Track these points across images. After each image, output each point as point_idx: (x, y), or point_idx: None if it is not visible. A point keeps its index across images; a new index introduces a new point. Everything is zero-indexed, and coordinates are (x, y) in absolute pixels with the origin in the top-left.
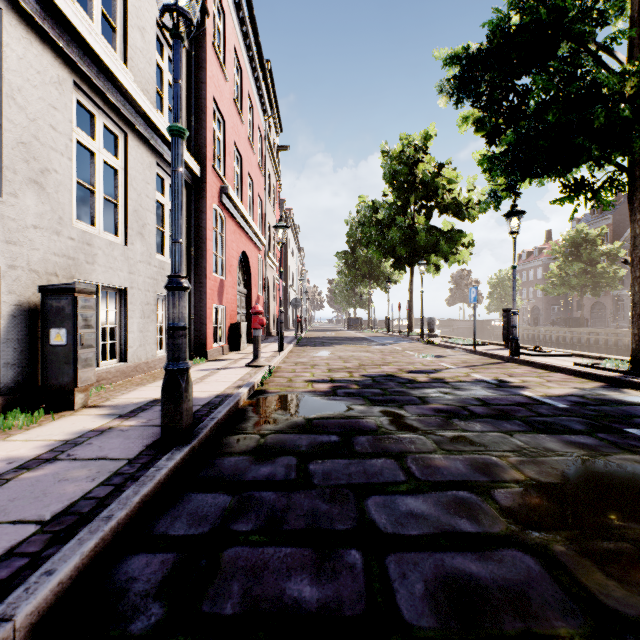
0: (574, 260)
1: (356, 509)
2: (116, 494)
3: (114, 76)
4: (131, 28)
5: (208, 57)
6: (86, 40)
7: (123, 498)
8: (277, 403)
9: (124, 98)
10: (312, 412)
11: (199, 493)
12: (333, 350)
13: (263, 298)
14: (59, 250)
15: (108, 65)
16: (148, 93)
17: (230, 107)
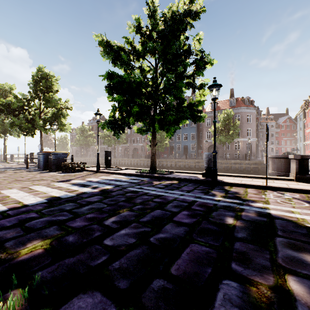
0: (82, 135)
1: None
2: None
3: None
4: None
5: None
6: None
7: None
8: None
9: None
10: None
11: None
12: None
13: None
14: None
15: None
16: None
17: None
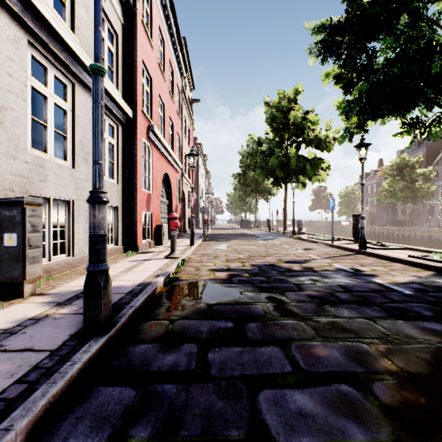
0: (399, 179)
1: (249, 407)
2: (26, 394)
3: (61, 38)
4: (77, 4)
5: (138, 30)
6: (37, 7)
7: (29, 401)
8: (186, 290)
9: (71, 56)
10: (213, 298)
11: (108, 386)
12: (230, 244)
13: (180, 206)
14: (15, 171)
15: (56, 29)
16: (91, 54)
17: (155, 68)
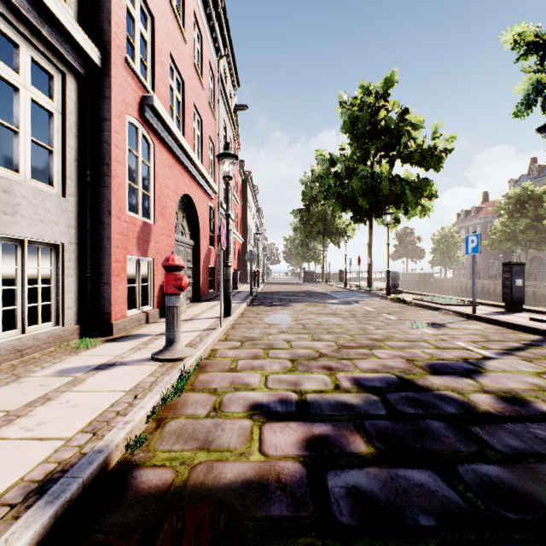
0: (520, 216)
1: None
2: None
3: None
4: None
5: None
6: None
7: None
8: None
9: None
10: None
11: None
12: (293, 312)
13: (216, 251)
14: None
15: None
16: None
17: (163, 5)
